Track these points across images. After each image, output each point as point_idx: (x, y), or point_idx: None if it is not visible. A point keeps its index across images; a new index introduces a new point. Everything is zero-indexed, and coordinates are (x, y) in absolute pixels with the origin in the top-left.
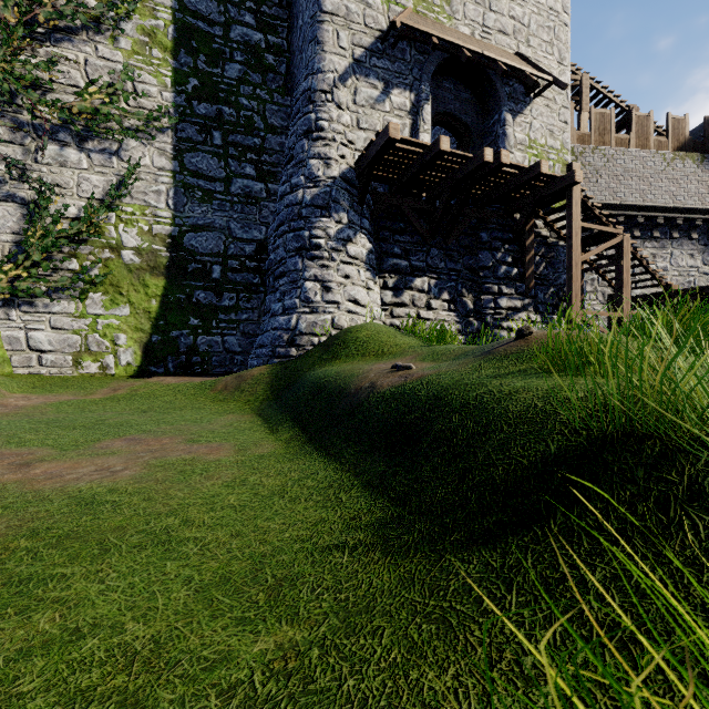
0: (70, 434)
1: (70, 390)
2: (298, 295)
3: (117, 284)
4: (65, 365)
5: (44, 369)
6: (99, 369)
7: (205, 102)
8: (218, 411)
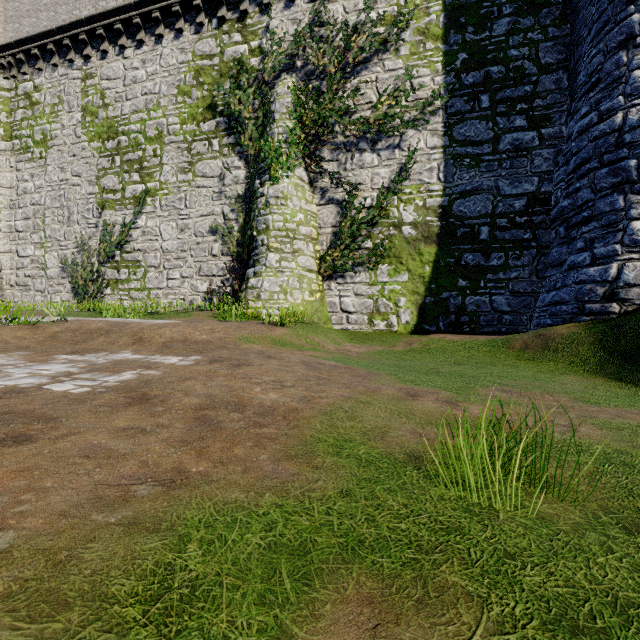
0: (433, 379)
1: (375, 342)
2: (618, 239)
3: (398, 255)
4: (363, 323)
5: (350, 326)
6: (385, 326)
7: (472, 71)
8: (541, 370)
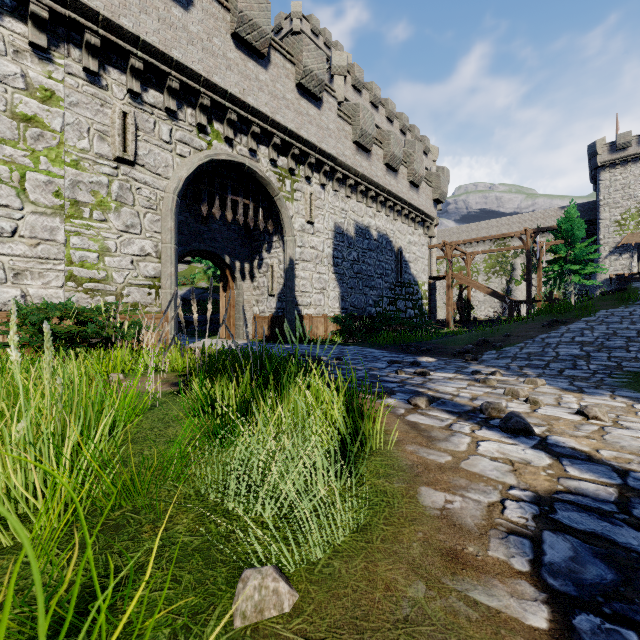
0: None
1: None
2: None
3: None
4: None
5: None
6: None
7: None
8: None
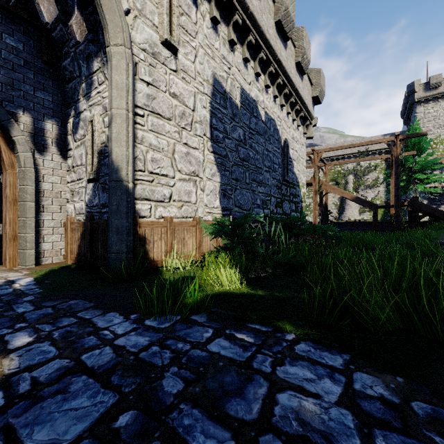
0: None
1: None
2: None
3: None
4: None
5: None
6: None
7: None
8: None
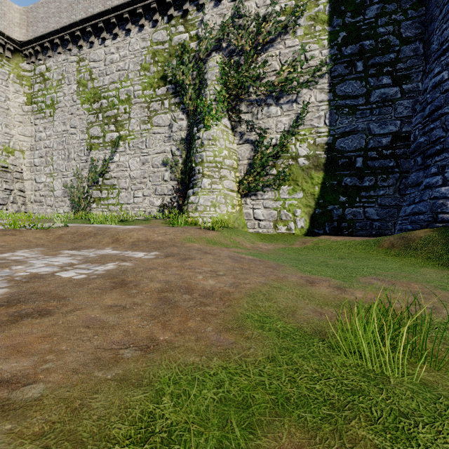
0: (324, 269)
1: (279, 241)
2: None
3: (295, 179)
4: (270, 227)
5: (260, 229)
6: (286, 230)
7: (350, 45)
8: (405, 264)
